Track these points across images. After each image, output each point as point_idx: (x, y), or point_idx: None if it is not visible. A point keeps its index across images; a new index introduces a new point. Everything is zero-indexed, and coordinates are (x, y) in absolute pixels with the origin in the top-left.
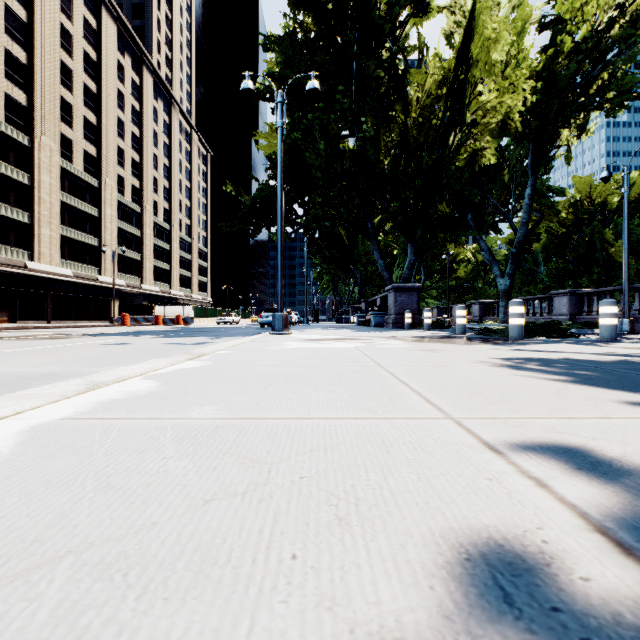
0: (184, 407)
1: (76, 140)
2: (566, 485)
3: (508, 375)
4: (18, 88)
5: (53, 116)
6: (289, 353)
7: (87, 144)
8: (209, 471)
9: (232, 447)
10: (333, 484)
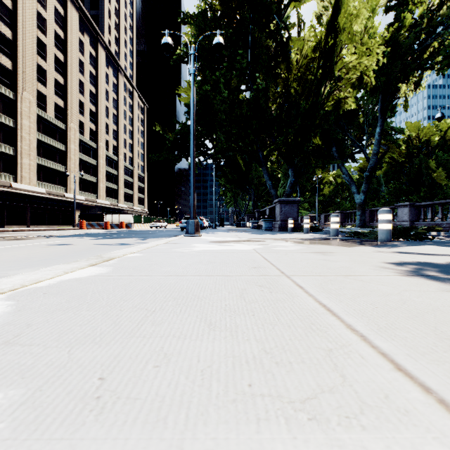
0: None
1: (49, 95)
2: None
3: (440, 291)
4: (5, 57)
5: (31, 77)
6: (194, 256)
7: (57, 98)
8: None
9: None
10: None
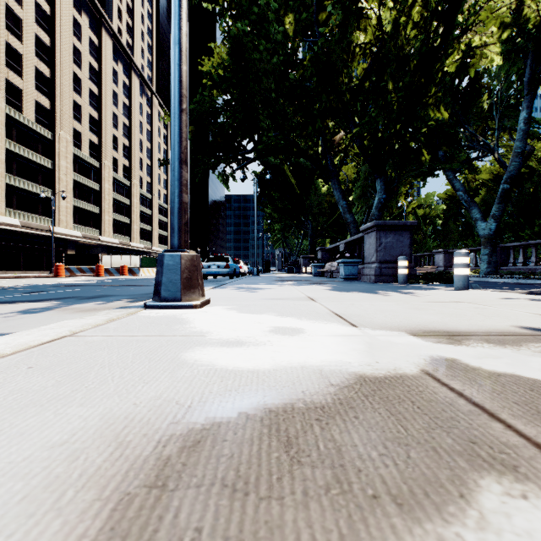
0: None
1: (26, 90)
2: None
3: None
4: None
5: None
6: None
7: (39, 95)
8: None
9: None
10: None
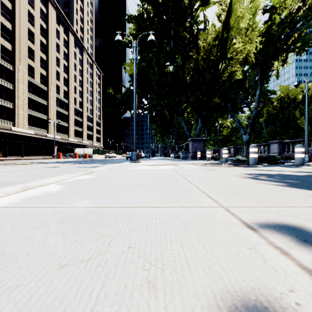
0: (72, 200)
1: (36, 67)
2: (301, 253)
3: (252, 182)
4: (7, 42)
5: (24, 56)
6: (137, 171)
7: (41, 69)
8: (71, 242)
9: (91, 225)
10: (148, 252)
